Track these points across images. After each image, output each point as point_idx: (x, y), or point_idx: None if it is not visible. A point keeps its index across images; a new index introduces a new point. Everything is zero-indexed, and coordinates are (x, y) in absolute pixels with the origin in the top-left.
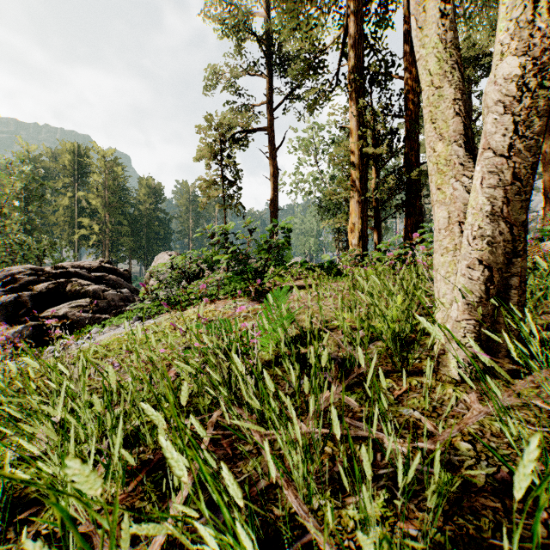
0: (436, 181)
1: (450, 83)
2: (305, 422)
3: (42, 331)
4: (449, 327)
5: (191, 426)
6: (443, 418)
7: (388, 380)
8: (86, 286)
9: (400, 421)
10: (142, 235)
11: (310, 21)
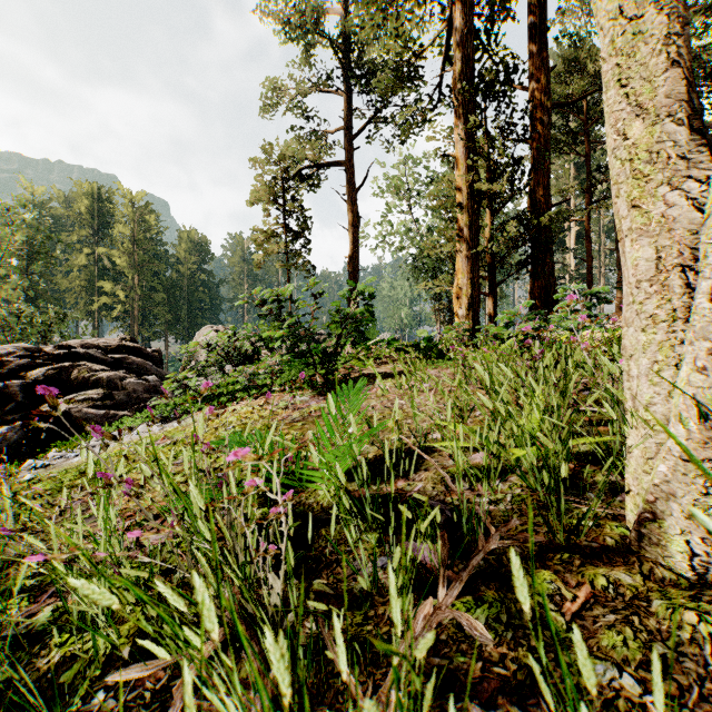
0: (630, 193)
1: (659, 7)
2: (382, 692)
3: (37, 433)
4: (666, 470)
5: (156, 672)
6: (699, 706)
7: (548, 574)
8: (98, 372)
9: (596, 706)
10: (182, 305)
11: (401, 14)
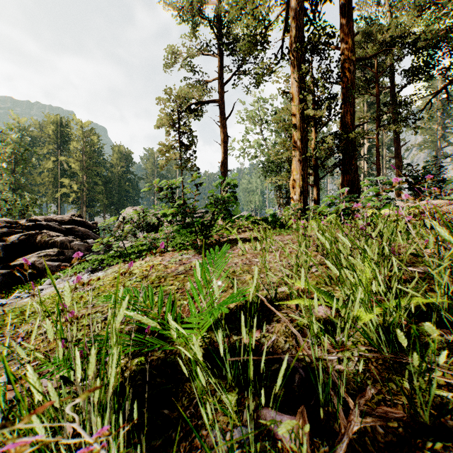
0: None
1: None
2: None
3: (12, 278)
4: None
5: None
6: None
7: None
8: (54, 237)
9: None
10: (114, 193)
11: None
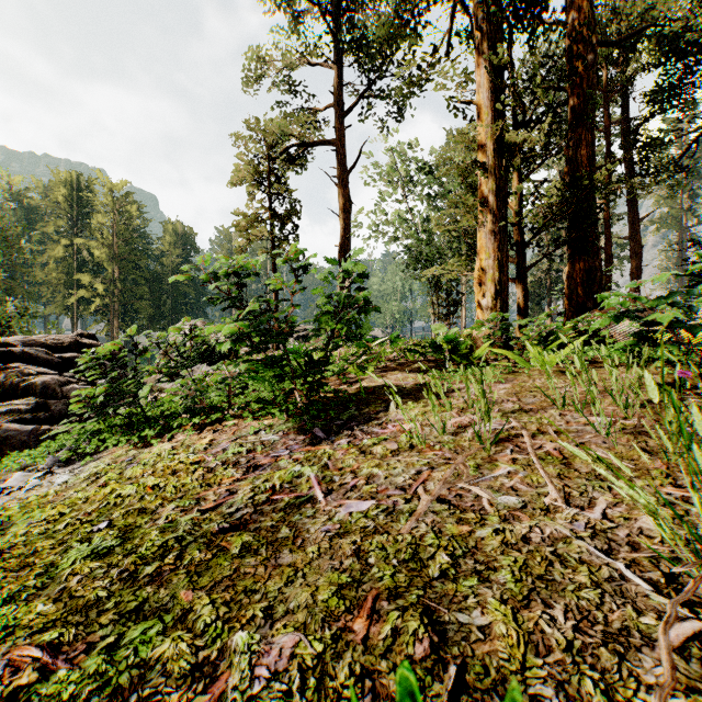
0: None
1: None
2: None
3: None
4: None
5: None
6: None
7: None
8: (32, 377)
9: None
10: (165, 299)
11: None
